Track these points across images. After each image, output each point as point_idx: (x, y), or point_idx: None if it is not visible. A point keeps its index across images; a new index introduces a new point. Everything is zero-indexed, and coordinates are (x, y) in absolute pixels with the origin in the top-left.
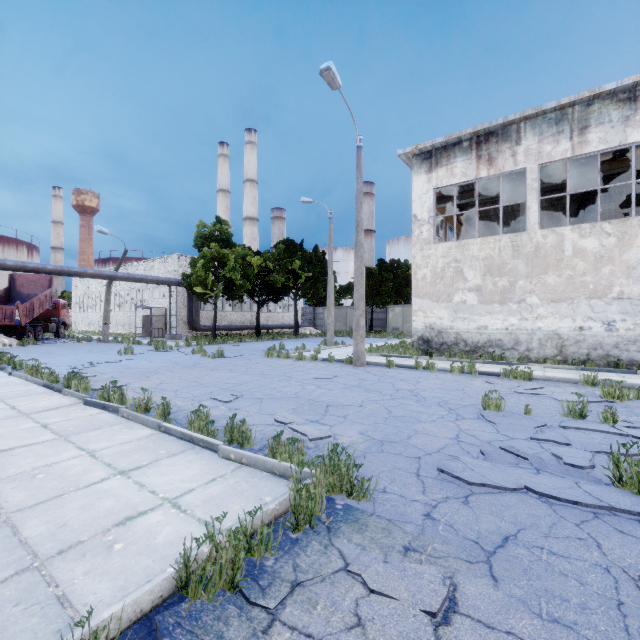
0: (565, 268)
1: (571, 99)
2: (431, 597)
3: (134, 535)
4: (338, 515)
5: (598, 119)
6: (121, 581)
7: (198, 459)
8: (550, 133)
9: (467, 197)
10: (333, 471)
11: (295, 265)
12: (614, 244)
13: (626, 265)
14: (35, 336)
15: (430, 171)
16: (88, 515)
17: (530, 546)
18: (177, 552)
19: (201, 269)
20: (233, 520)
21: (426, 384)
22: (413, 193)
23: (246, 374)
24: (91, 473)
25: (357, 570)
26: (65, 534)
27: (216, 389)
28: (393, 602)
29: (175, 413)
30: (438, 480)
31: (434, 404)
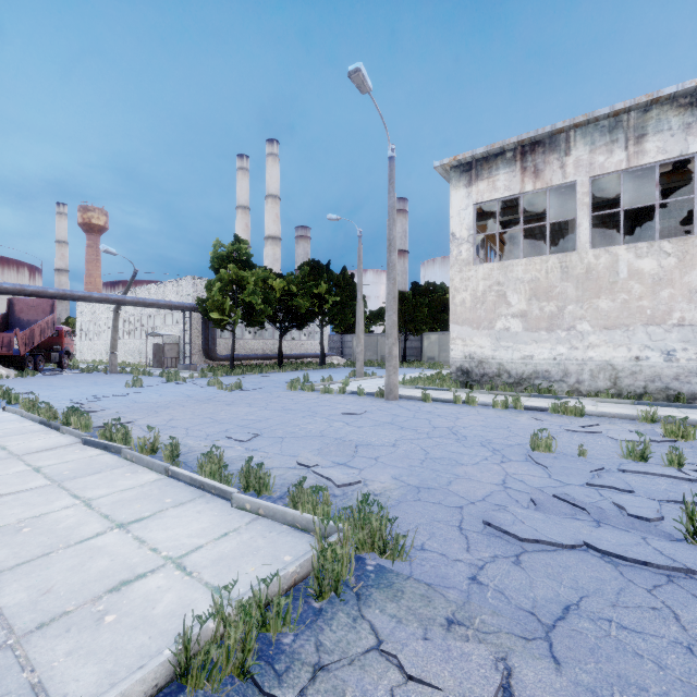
0: (619, 292)
1: (626, 104)
2: (482, 686)
3: (129, 604)
4: (369, 578)
5: (656, 126)
6: (110, 664)
7: (209, 509)
8: (603, 142)
9: (510, 213)
10: (363, 525)
11: (321, 288)
12: (674, 265)
13: (687, 288)
14: (36, 366)
15: (470, 185)
16: (77, 578)
17: (596, 618)
18: (179, 626)
19: (218, 293)
20: (246, 585)
21: (466, 421)
22: (451, 209)
23: (266, 409)
24: (85, 526)
25: (392, 650)
26: (48, 603)
27: (232, 426)
28: (436, 693)
29: (185, 454)
30: (484, 535)
31: (476, 444)
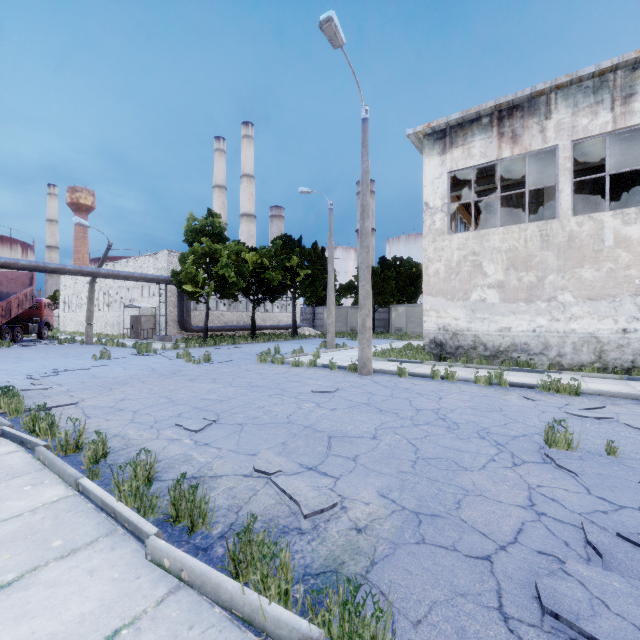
0: (605, 260)
1: (614, 62)
2: None
3: None
4: None
5: None
6: None
7: (108, 565)
8: (586, 104)
9: (483, 184)
10: None
11: (293, 262)
12: None
13: None
14: (13, 338)
15: (444, 152)
16: None
17: None
18: None
19: (191, 266)
20: None
21: (451, 401)
22: (424, 178)
23: (231, 386)
24: None
25: None
26: None
27: (188, 409)
28: None
29: (117, 452)
30: (549, 636)
31: (473, 434)
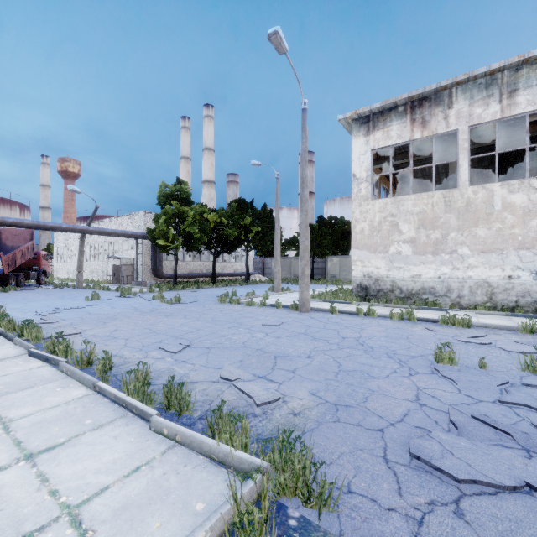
0: (495, 221)
1: (501, 64)
2: None
3: None
4: None
5: (526, 83)
6: None
7: (126, 433)
8: (480, 97)
9: (400, 158)
10: (284, 467)
11: (246, 221)
12: None
13: None
14: (17, 283)
15: (368, 134)
16: None
17: None
18: None
19: (163, 224)
20: None
21: (370, 331)
22: (352, 154)
23: (198, 320)
24: None
25: None
26: None
27: (167, 337)
28: None
29: (118, 366)
30: (413, 470)
31: (383, 355)
